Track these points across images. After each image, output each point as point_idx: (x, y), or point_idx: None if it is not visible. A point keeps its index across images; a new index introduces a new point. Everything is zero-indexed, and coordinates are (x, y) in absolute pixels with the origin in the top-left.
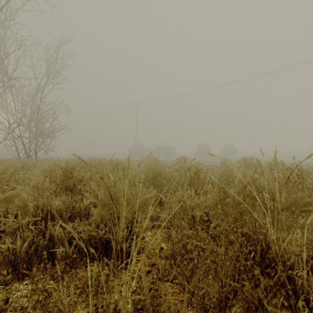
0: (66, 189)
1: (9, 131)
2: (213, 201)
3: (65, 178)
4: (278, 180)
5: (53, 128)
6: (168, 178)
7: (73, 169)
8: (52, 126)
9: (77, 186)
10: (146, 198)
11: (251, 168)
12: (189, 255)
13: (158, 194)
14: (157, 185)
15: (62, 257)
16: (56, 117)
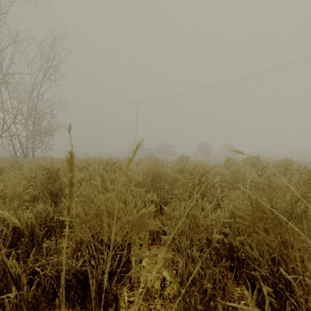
0: (50, 193)
1: (3, 129)
2: (229, 213)
3: (49, 181)
4: (299, 183)
5: (50, 126)
6: (170, 181)
7: (59, 170)
8: (49, 125)
9: (64, 189)
10: (142, 214)
11: (262, 168)
12: (208, 310)
13: (158, 200)
14: (157, 188)
15: (13, 308)
16: (54, 115)
